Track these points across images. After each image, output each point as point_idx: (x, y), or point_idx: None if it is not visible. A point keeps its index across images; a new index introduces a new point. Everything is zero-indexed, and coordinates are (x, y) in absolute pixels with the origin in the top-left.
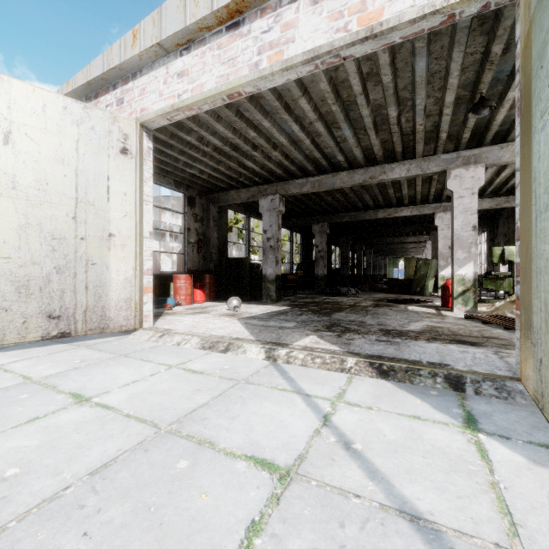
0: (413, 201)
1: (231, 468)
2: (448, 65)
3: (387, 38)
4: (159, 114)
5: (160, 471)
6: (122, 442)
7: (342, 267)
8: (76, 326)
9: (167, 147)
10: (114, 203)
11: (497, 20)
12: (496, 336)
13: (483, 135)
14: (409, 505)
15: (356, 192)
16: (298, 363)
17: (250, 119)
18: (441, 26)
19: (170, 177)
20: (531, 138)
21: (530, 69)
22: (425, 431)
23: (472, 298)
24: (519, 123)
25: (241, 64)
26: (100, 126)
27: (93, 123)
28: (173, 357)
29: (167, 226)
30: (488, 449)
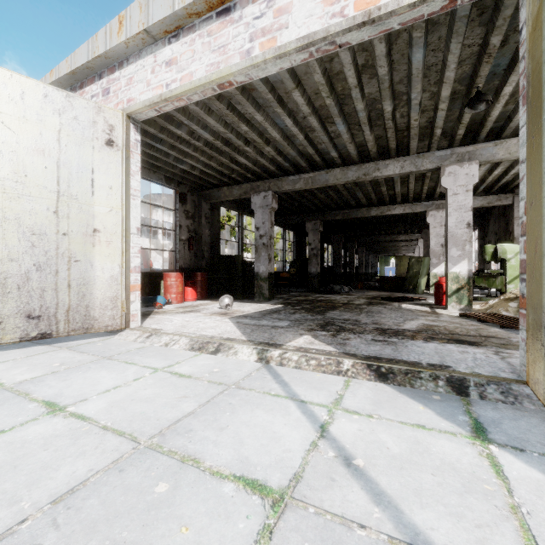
0: (405, 199)
1: (217, 492)
2: (445, 57)
3: (385, 24)
4: (147, 104)
5: (135, 497)
6: (94, 460)
7: (335, 265)
8: (58, 326)
9: (157, 141)
10: (99, 197)
11: (496, 9)
12: (494, 335)
13: (477, 132)
14: (422, 538)
15: (349, 190)
16: (292, 365)
17: (242, 113)
18: (441, 11)
19: (160, 172)
20: (541, 125)
21: (540, 52)
22: (431, 443)
23: (466, 295)
24: (524, 113)
25: (232, 52)
26: (84, 116)
27: (76, 113)
28: (160, 359)
29: (159, 223)
30: (502, 463)
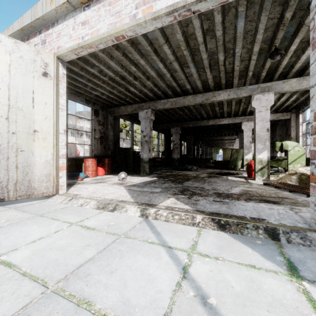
0: (229, 115)
1: None
2: (257, 26)
3: None
4: (70, 50)
5: None
6: (8, 306)
7: (188, 153)
8: (9, 194)
9: (79, 76)
10: (37, 109)
11: None
12: (286, 197)
13: (273, 74)
14: None
15: (197, 109)
16: (163, 219)
17: (132, 59)
18: None
19: (82, 96)
20: None
21: None
22: (262, 281)
23: (266, 172)
24: (314, 55)
25: (124, 16)
26: (27, 56)
27: (21, 54)
28: (75, 216)
29: (84, 128)
30: (315, 298)
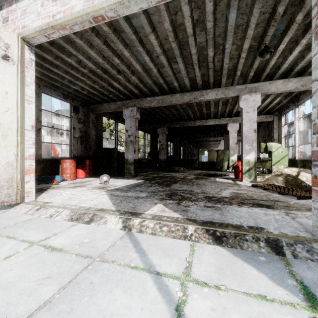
0: (215, 116)
1: None
2: (248, 19)
3: None
4: (37, 30)
5: None
6: None
7: (175, 154)
8: None
9: (54, 66)
10: None
11: None
12: (277, 199)
13: (260, 75)
14: None
15: (184, 109)
16: (149, 231)
17: (114, 49)
18: None
19: (59, 91)
20: None
21: None
22: None
23: (253, 173)
24: (317, 44)
25: None
26: None
27: None
28: (40, 231)
29: (65, 127)
30: None
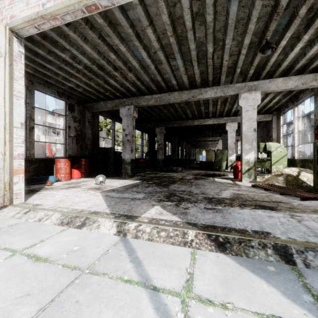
0: (214, 115)
1: None
2: (250, 13)
3: None
4: (26, 20)
5: None
6: None
7: (173, 154)
8: None
9: (47, 62)
10: None
11: None
12: (280, 200)
13: (260, 73)
14: None
15: (182, 108)
16: (146, 237)
17: (110, 44)
18: None
19: (53, 88)
20: None
21: None
22: None
23: (253, 173)
24: None
25: None
26: None
27: None
28: (26, 237)
29: (61, 127)
30: None
